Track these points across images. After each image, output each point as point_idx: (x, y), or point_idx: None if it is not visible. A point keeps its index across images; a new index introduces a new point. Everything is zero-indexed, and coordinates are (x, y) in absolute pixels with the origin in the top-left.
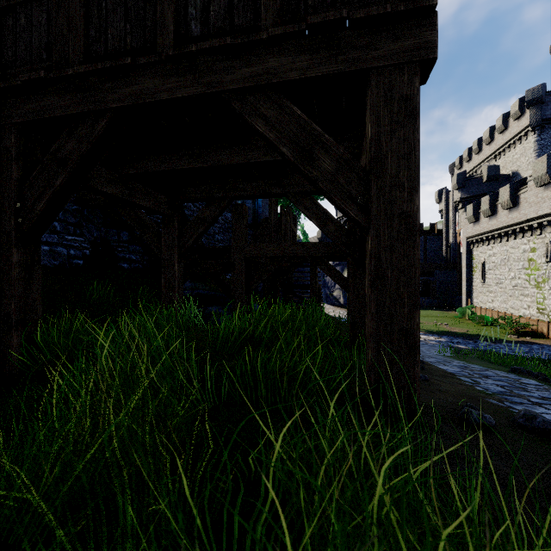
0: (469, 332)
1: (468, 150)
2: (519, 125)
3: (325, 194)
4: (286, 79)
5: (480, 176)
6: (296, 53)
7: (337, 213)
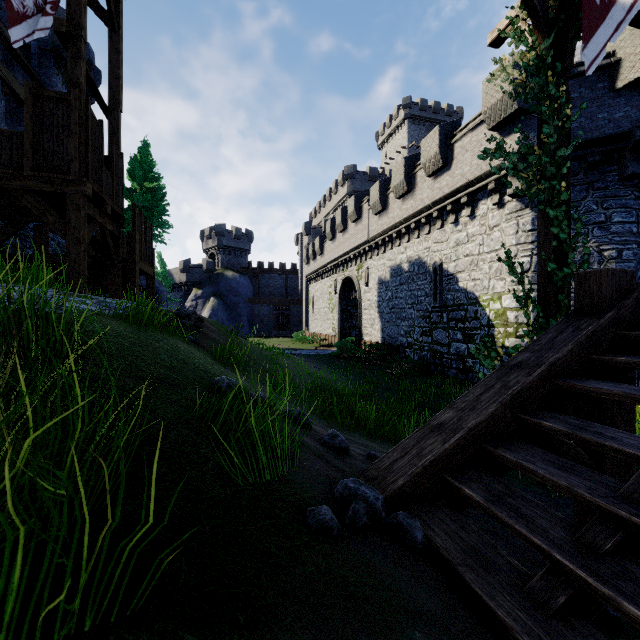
0: (289, 347)
1: (319, 203)
2: (343, 191)
3: (52, 228)
4: (35, 189)
5: (321, 227)
6: (39, 182)
7: (203, 244)
